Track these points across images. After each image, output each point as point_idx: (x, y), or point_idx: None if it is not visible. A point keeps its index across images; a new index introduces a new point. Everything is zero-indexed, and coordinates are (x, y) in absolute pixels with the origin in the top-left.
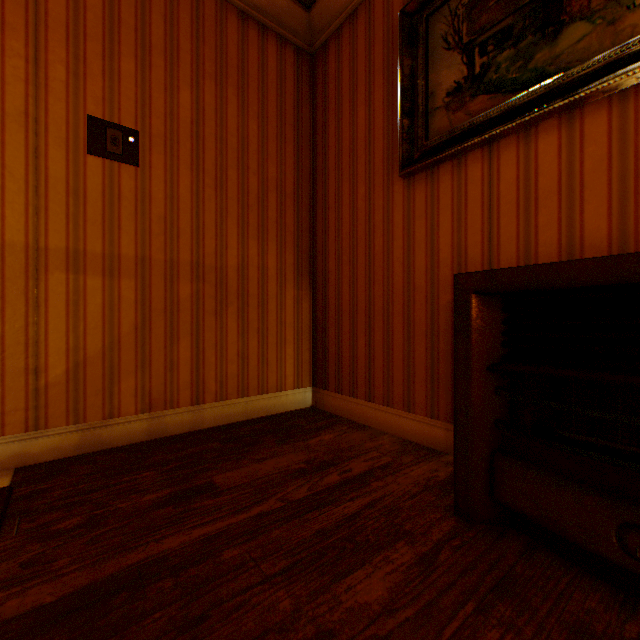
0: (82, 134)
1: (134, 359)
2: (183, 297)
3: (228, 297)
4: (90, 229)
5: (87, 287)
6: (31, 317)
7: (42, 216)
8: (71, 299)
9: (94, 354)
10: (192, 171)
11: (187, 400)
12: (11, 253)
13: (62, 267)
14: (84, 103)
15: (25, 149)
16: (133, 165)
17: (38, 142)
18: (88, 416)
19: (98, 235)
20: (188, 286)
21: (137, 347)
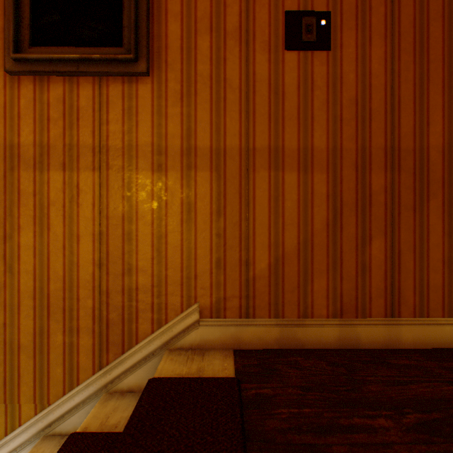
0: (279, 33)
1: (324, 258)
2: (374, 189)
3: (428, 187)
4: (286, 125)
5: (283, 183)
6: (242, 213)
7: (250, 119)
8: (271, 196)
9: (289, 250)
10: (384, 39)
11: (378, 310)
12: (229, 156)
13: (264, 165)
14: (281, 1)
15: (238, 61)
16: (323, 50)
17: (247, 52)
18: (284, 312)
19: (292, 130)
20: (379, 176)
21: (327, 245)
